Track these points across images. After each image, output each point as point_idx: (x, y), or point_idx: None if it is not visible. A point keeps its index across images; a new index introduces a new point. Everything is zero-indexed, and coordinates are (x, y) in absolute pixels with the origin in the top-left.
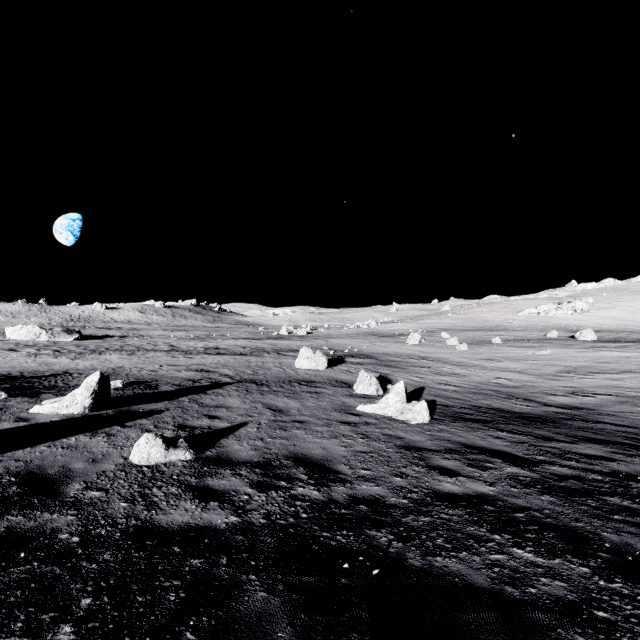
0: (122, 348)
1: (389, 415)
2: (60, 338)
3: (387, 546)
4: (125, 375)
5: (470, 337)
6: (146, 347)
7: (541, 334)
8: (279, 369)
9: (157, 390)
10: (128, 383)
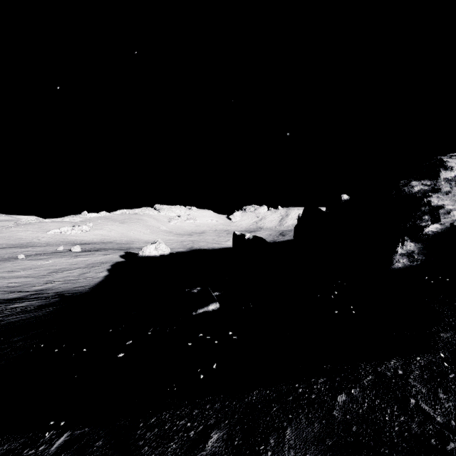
0: None
1: None
2: None
3: None
4: None
5: (2, 255)
6: None
7: (55, 248)
8: None
9: None
10: None
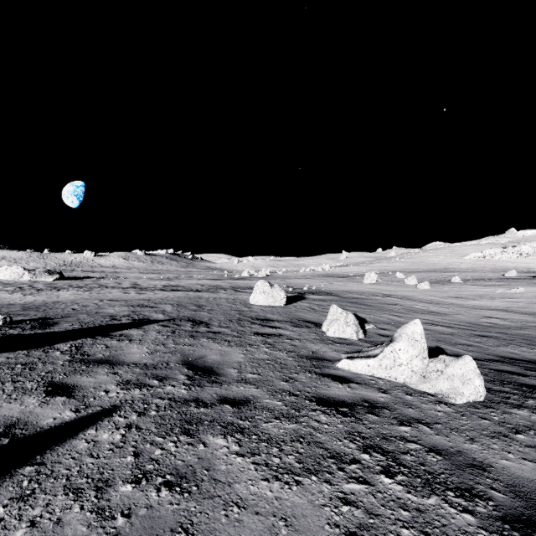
0: (85, 285)
1: (400, 380)
2: (41, 278)
3: None
4: (42, 310)
5: (425, 277)
6: (109, 285)
7: (497, 274)
8: (230, 305)
9: (43, 330)
10: (21, 320)
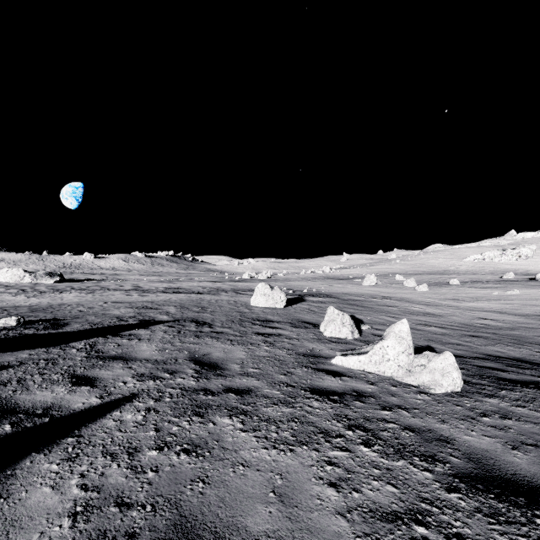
0: (87, 288)
1: (388, 374)
2: (42, 280)
3: None
4: (50, 312)
5: (424, 279)
6: (111, 287)
7: (495, 276)
8: (232, 307)
9: (56, 330)
10: (33, 321)
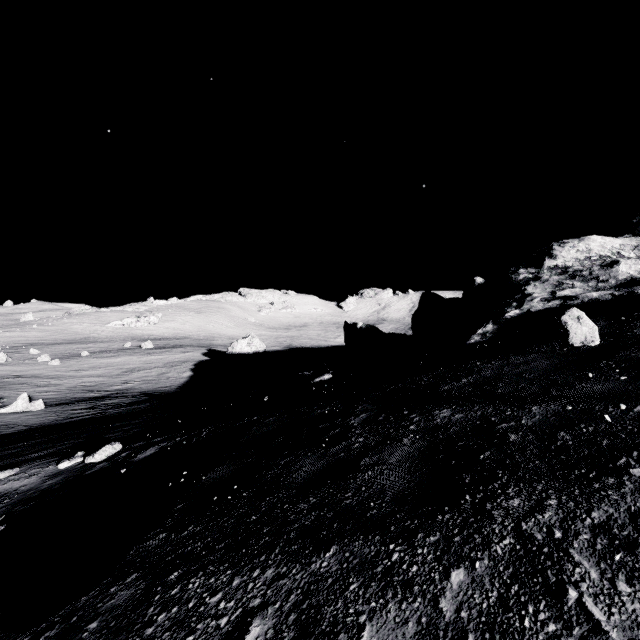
0: None
1: (19, 411)
2: None
3: (48, 425)
4: None
5: (61, 351)
6: None
7: (121, 345)
8: None
9: None
10: None
